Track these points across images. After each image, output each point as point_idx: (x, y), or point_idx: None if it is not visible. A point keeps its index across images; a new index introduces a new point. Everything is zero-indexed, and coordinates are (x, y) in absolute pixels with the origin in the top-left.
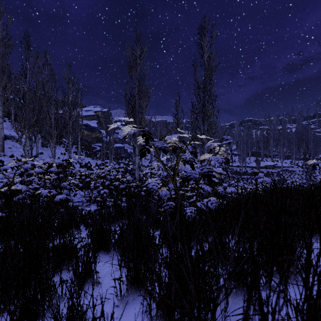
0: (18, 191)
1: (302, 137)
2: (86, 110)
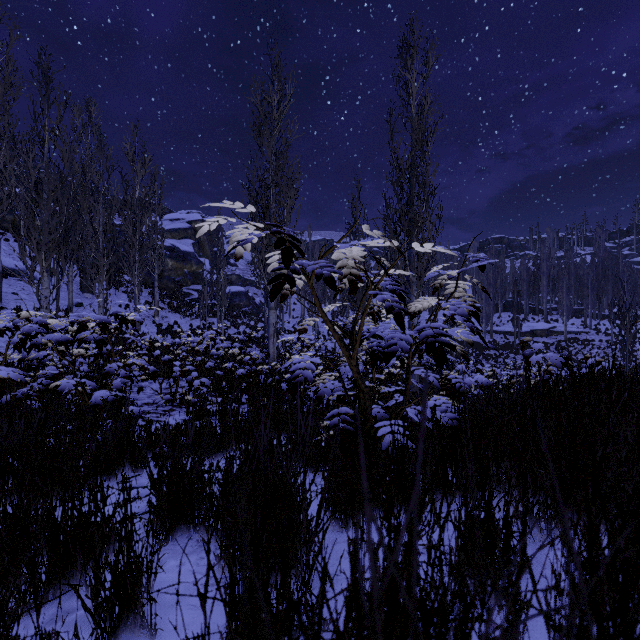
0: (2, 381)
1: (606, 273)
2: (172, 219)
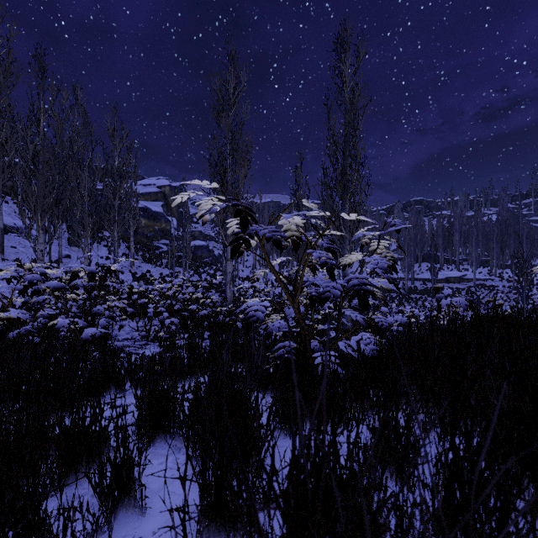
0: (12, 321)
1: (509, 230)
2: (144, 184)
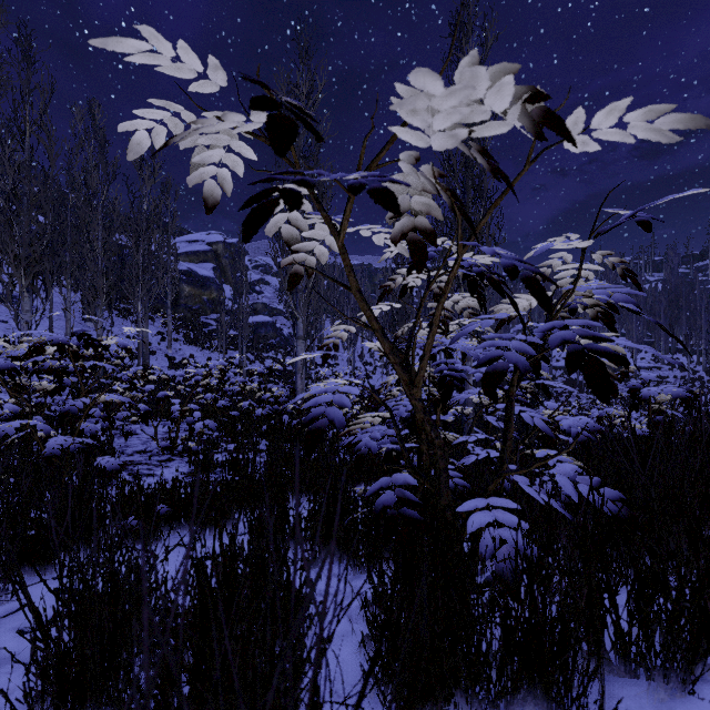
0: None
1: (680, 301)
2: (190, 240)
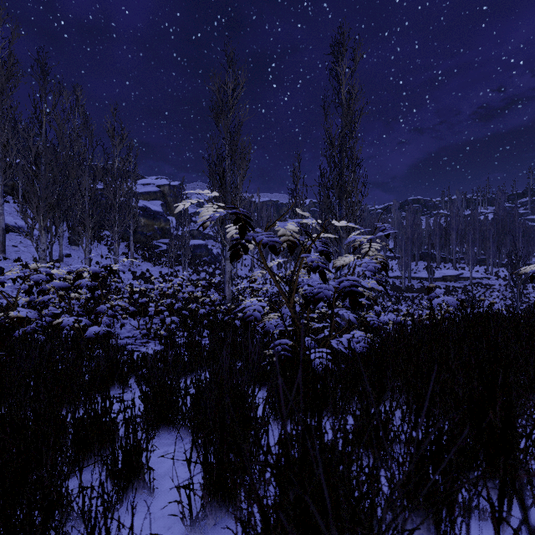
0: (20, 320)
1: (505, 229)
2: (144, 184)
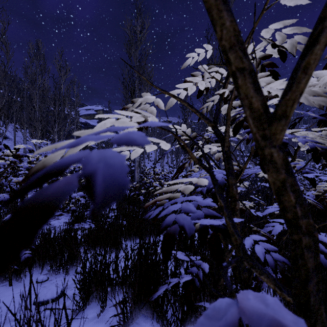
0: None
1: None
2: (86, 109)
